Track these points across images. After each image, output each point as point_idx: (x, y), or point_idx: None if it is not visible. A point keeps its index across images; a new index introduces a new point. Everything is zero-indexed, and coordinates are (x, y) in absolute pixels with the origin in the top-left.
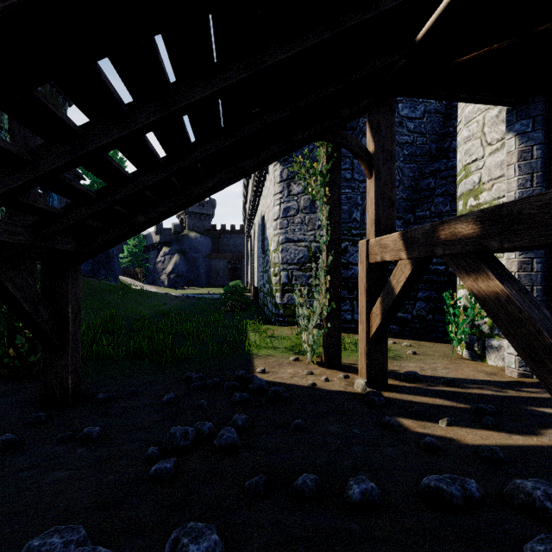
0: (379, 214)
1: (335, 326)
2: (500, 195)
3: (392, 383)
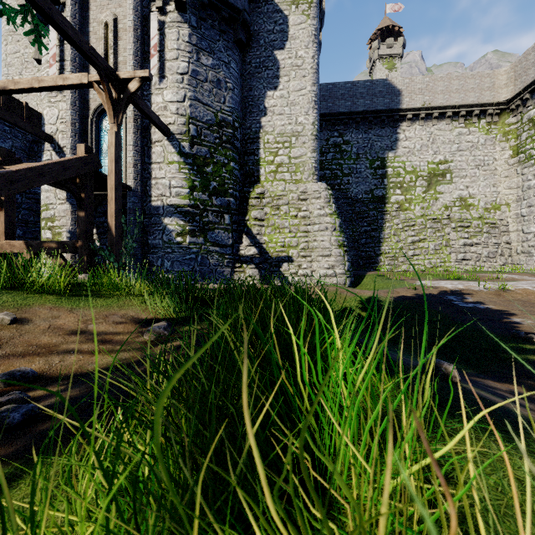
0: (8, 230)
1: None
2: (64, 225)
3: None
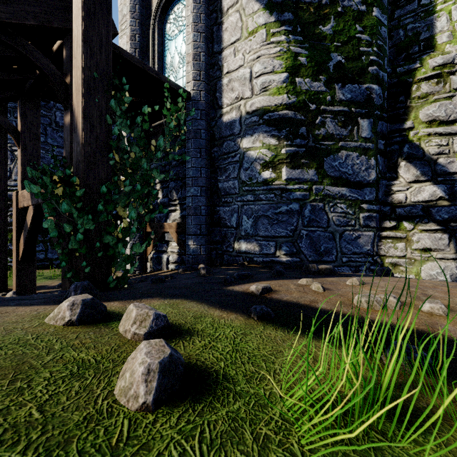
0: (26, 174)
1: (1, 259)
2: None
3: (44, 291)
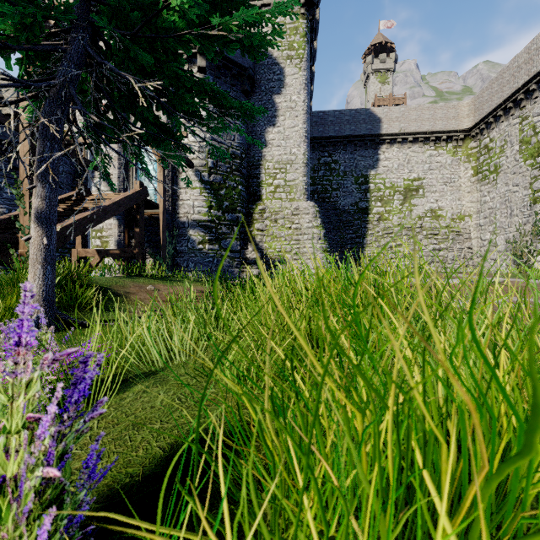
0: (83, 241)
1: None
2: (111, 235)
3: None
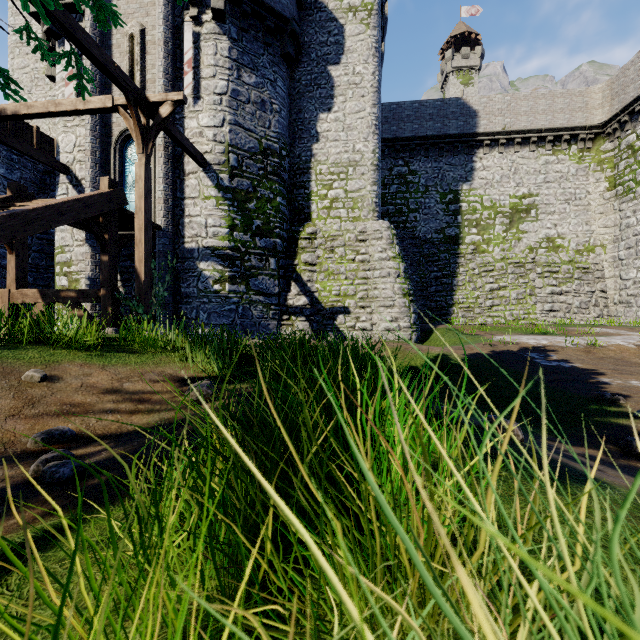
0: (19, 276)
1: None
2: (83, 270)
3: None
